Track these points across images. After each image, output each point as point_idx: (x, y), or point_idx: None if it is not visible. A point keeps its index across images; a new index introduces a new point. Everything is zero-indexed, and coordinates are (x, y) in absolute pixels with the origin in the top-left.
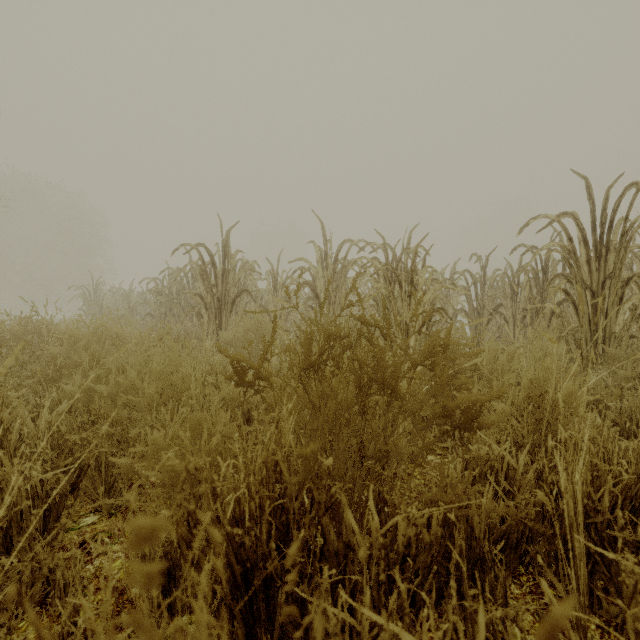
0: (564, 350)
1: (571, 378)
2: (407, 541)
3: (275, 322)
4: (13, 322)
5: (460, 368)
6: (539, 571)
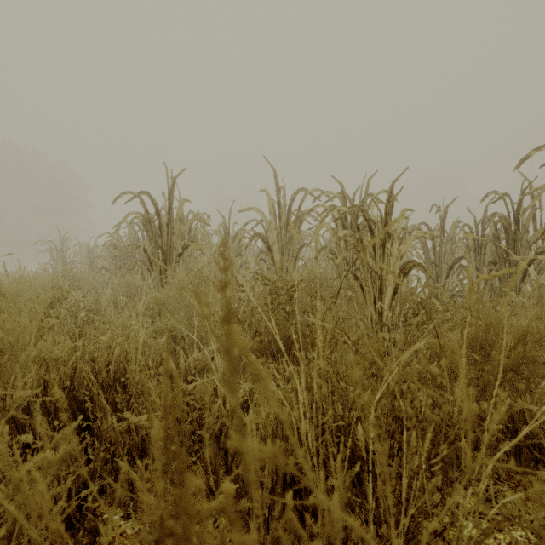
0: None
1: None
2: None
3: None
4: None
5: (517, 363)
6: None
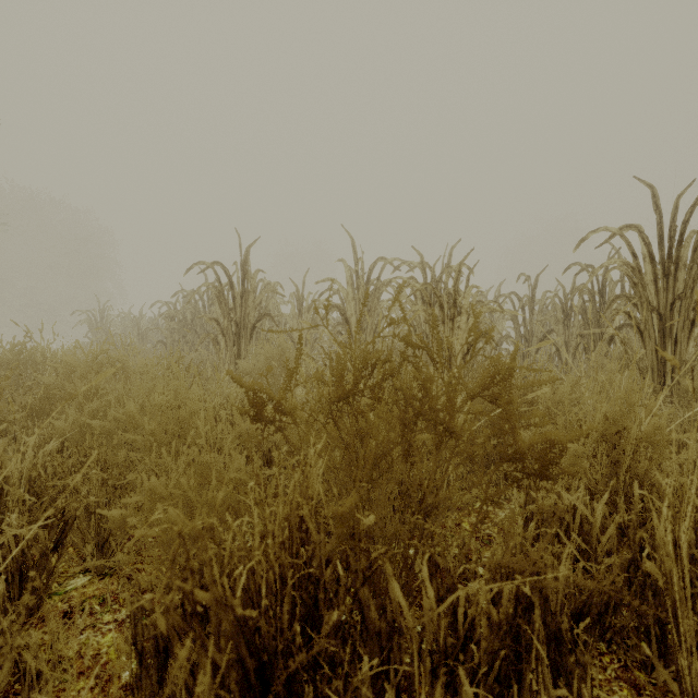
0: (647, 379)
1: (655, 412)
2: (470, 622)
3: (300, 344)
4: (4, 349)
5: None
6: (624, 649)
